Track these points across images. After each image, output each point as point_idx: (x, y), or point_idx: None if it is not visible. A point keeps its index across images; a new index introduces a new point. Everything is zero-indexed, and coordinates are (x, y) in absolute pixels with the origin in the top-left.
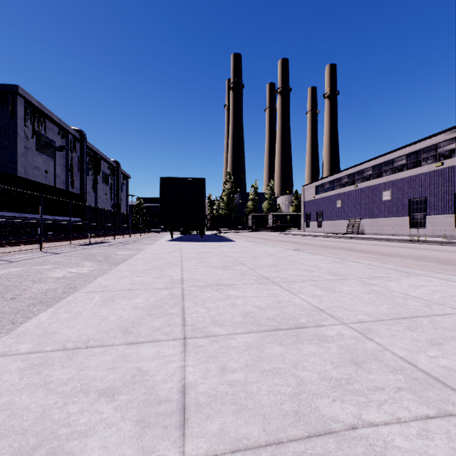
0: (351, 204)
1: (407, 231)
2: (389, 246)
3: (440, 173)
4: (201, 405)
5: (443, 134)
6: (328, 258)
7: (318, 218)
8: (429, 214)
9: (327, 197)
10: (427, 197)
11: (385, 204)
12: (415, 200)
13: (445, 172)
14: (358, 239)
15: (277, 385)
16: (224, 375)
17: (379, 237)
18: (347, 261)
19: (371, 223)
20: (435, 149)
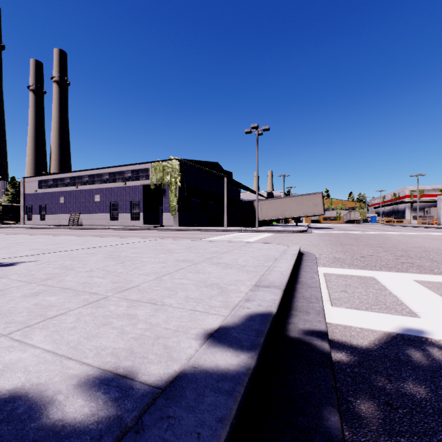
0: (73, 202)
1: (109, 223)
2: (90, 232)
3: (125, 189)
4: (1, 246)
5: (126, 166)
6: (38, 235)
7: (42, 211)
8: (120, 212)
9: (51, 193)
10: (119, 202)
11: (97, 204)
12: (114, 203)
13: (127, 189)
14: (75, 229)
15: (15, 245)
16: (3, 245)
17: (89, 227)
18: (47, 236)
19: (88, 217)
20: (123, 174)
